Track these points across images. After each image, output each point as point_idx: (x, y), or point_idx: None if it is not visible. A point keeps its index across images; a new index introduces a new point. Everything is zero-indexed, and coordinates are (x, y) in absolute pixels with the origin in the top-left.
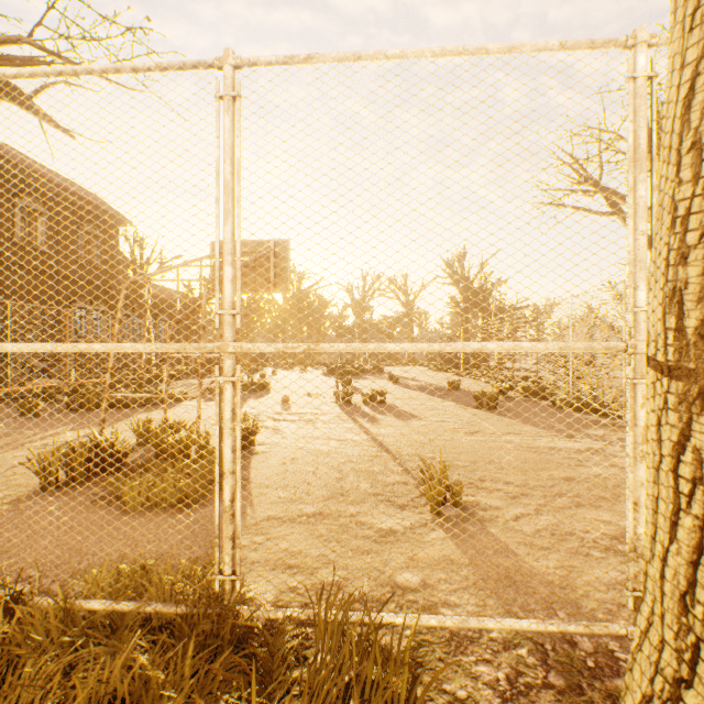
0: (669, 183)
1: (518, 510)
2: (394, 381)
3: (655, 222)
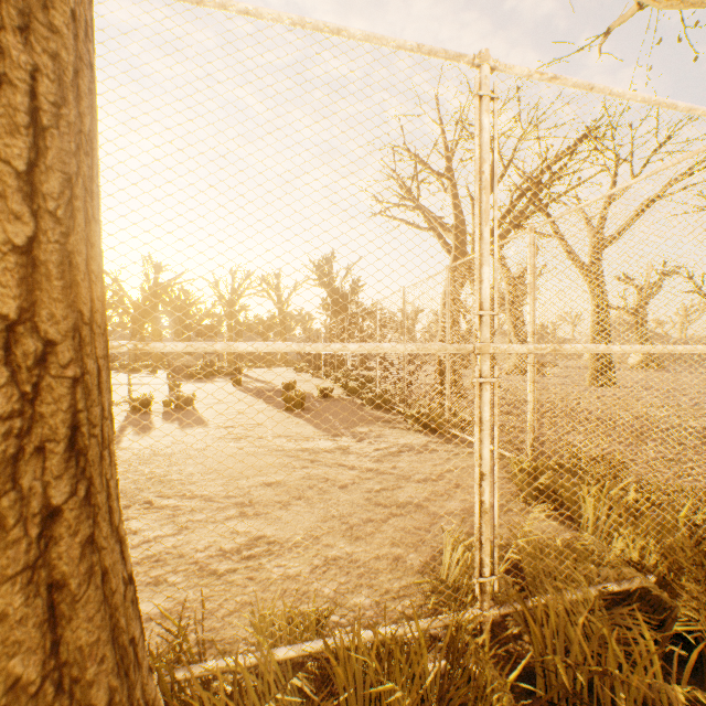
0: None
1: (158, 533)
2: (236, 383)
3: None
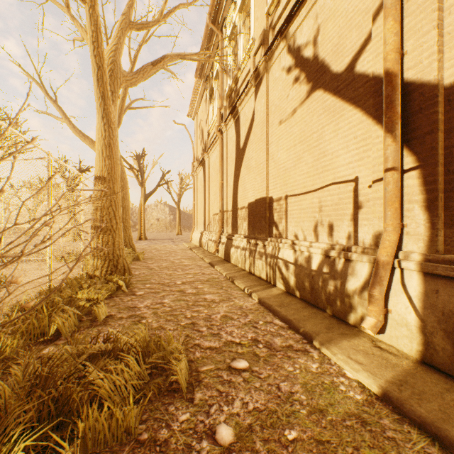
0: (100, 207)
1: None
2: None
3: (96, 210)
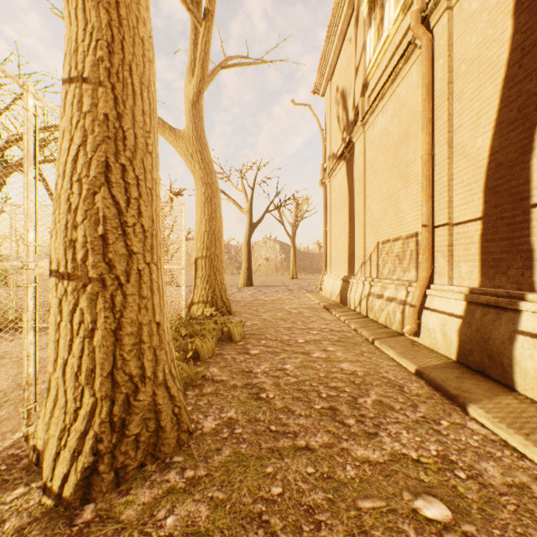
0: (66, 190)
1: None
2: None
3: (55, 204)
